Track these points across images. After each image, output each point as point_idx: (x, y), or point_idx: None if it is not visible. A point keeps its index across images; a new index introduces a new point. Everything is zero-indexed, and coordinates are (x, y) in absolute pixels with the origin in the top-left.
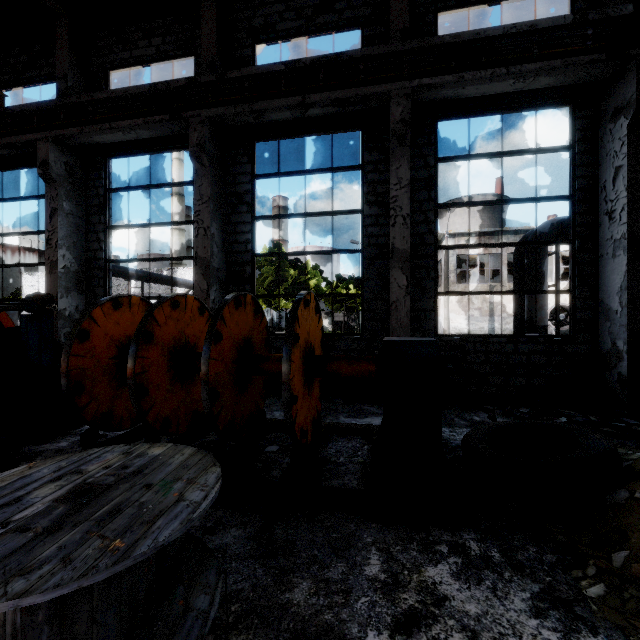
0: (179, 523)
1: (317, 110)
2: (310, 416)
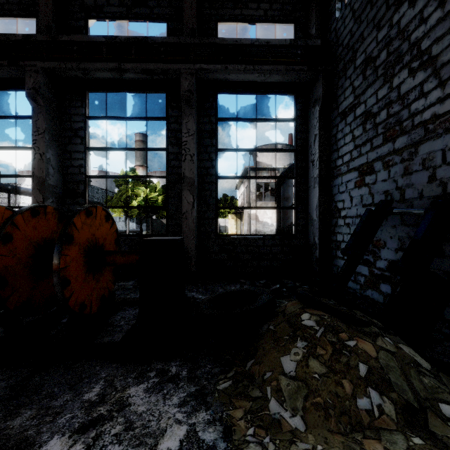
0: None
1: (131, 75)
2: (97, 294)
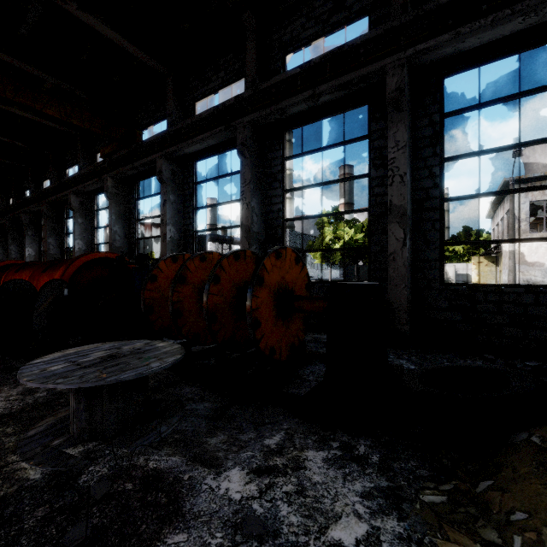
0: (135, 373)
1: (326, 97)
2: (287, 341)
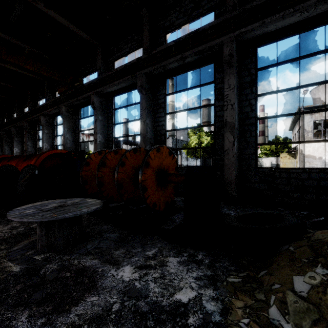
0: (73, 214)
1: (189, 59)
2: (163, 200)
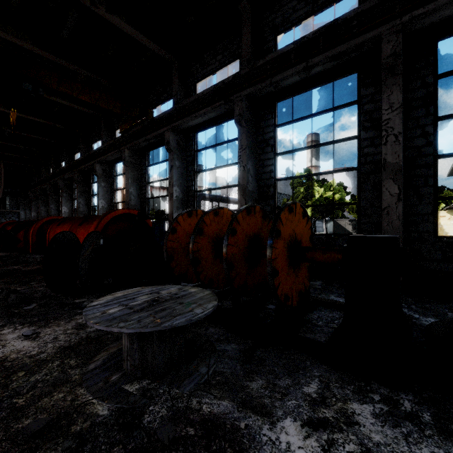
0: (185, 319)
1: (318, 68)
2: (296, 288)
